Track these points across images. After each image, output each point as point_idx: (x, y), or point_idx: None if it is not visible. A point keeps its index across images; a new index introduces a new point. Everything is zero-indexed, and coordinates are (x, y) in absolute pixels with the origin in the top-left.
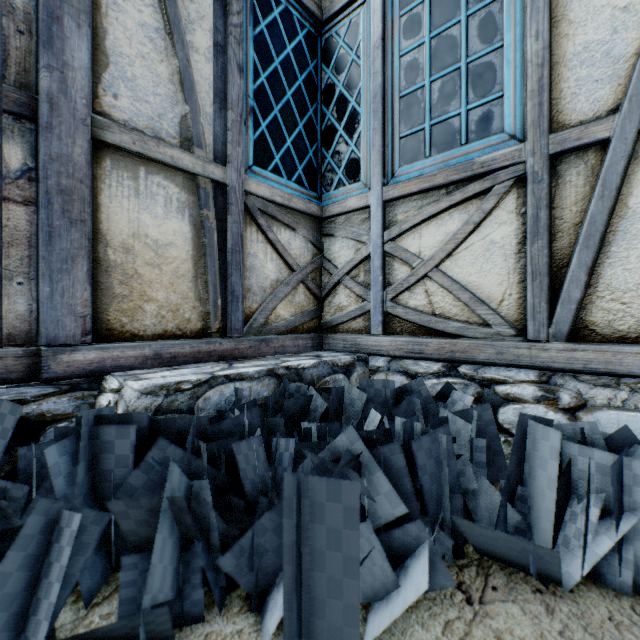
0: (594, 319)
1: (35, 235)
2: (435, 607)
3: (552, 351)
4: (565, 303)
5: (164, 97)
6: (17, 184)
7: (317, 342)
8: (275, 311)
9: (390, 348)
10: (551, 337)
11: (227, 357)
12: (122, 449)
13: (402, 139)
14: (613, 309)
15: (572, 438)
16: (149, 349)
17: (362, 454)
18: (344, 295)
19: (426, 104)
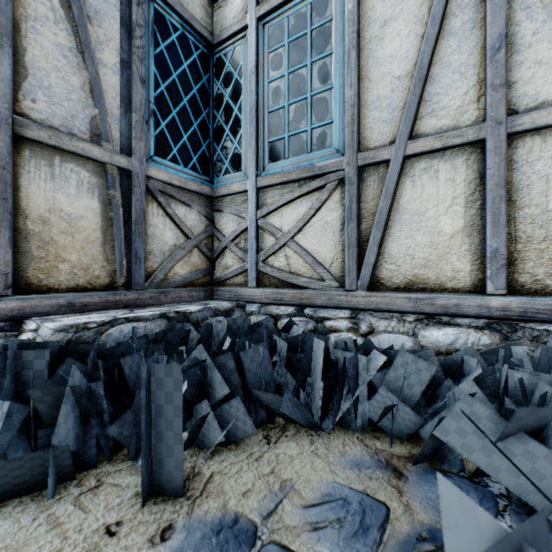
0: (382, 276)
1: None
2: (247, 447)
3: (359, 297)
4: (366, 265)
5: (76, 102)
6: None
7: (209, 293)
8: (173, 269)
9: (261, 297)
10: (359, 288)
11: (131, 305)
12: (39, 366)
13: (270, 143)
14: (392, 269)
15: (342, 348)
16: (63, 299)
17: (207, 360)
18: (230, 257)
19: (286, 120)
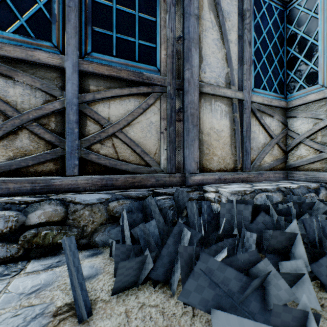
0: None
1: (182, 132)
2: None
3: None
4: None
5: (220, 67)
6: (177, 114)
7: (285, 175)
8: (263, 159)
9: None
10: None
11: (244, 181)
12: (245, 214)
13: None
14: None
15: None
16: (216, 176)
17: None
18: (304, 149)
19: None
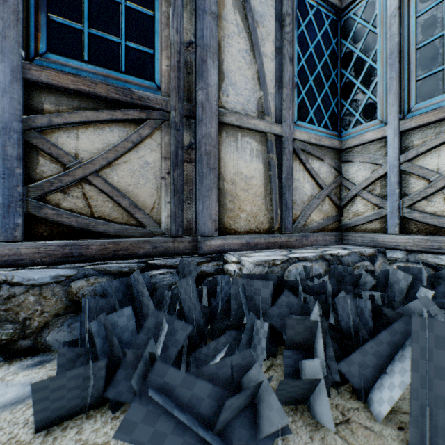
0: None
1: (194, 178)
2: None
3: None
4: None
5: (249, 89)
6: (187, 152)
7: (338, 238)
8: (310, 216)
9: (407, 244)
10: None
11: (283, 246)
12: (265, 293)
13: (418, 81)
14: None
15: None
16: (244, 239)
17: (437, 315)
18: (361, 204)
19: (444, 49)
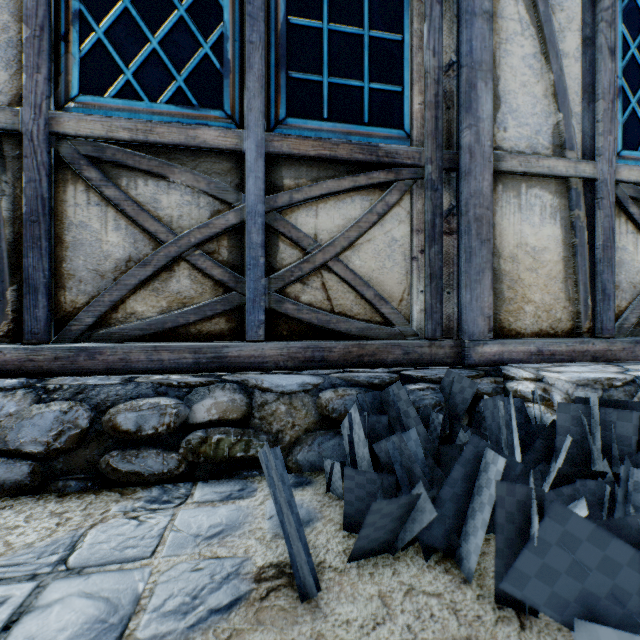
0: None
1: (455, 256)
2: None
3: None
4: None
5: (539, 114)
6: (446, 220)
7: None
8: None
9: None
10: None
11: (598, 358)
12: (623, 430)
13: None
14: None
15: None
16: (532, 346)
17: None
18: None
19: None
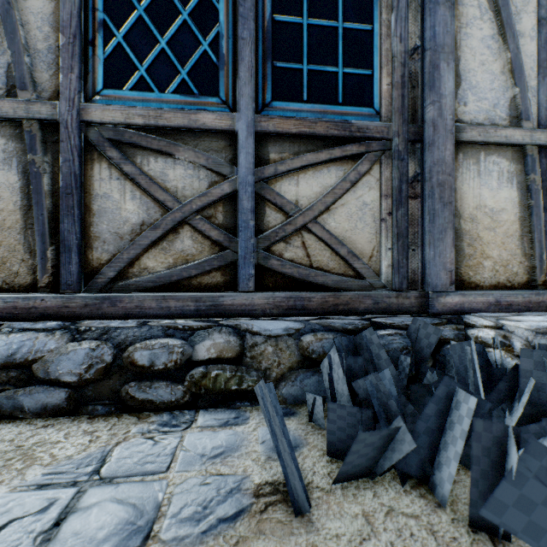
0: None
1: (419, 217)
2: None
3: None
4: None
5: (496, 89)
6: (411, 186)
7: None
8: None
9: None
10: None
11: None
12: None
13: None
14: None
15: None
16: (491, 297)
17: None
18: None
19: None
